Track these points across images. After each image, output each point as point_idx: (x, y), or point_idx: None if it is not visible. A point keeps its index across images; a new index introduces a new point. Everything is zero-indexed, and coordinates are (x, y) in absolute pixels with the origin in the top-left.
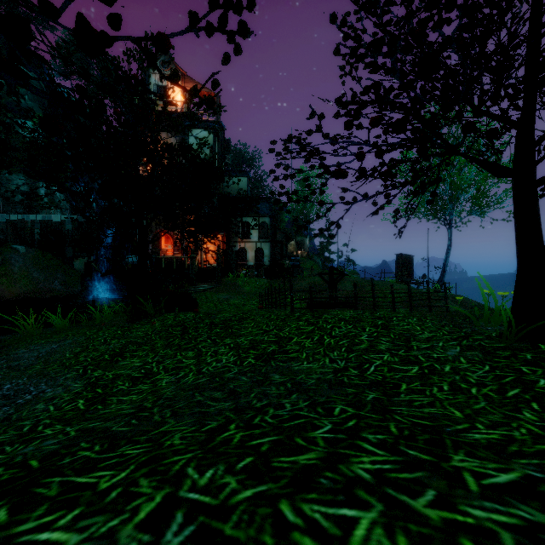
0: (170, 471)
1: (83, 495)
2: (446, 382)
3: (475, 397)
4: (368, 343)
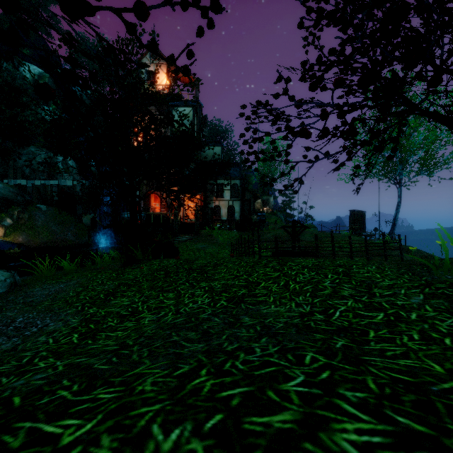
0: (135, 427)
1: (42, 451)
2: (415, 331)
3: (451, 348)
4: (331, 289)
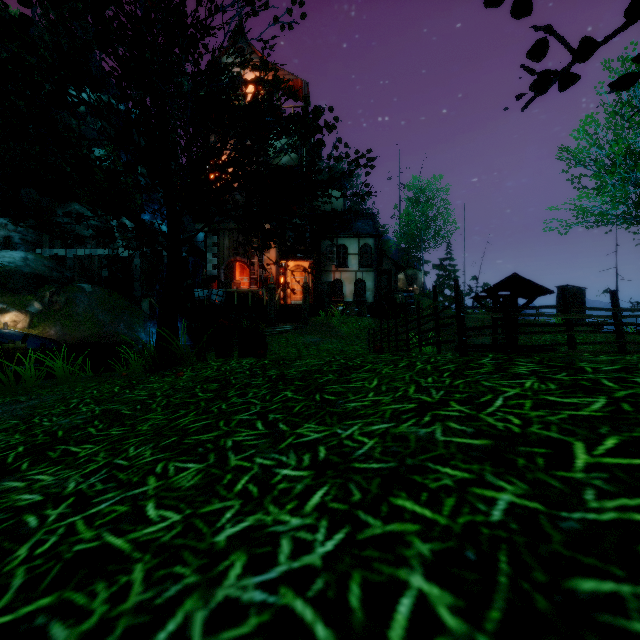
0: None
1: None
2: None
3: None
4: None
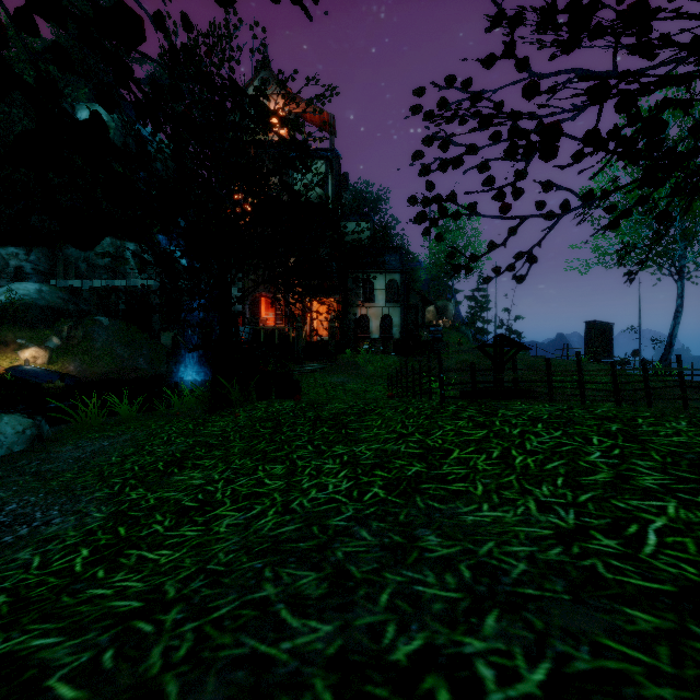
0: None
1: None
2: None
3: None
4: (610, 471)
